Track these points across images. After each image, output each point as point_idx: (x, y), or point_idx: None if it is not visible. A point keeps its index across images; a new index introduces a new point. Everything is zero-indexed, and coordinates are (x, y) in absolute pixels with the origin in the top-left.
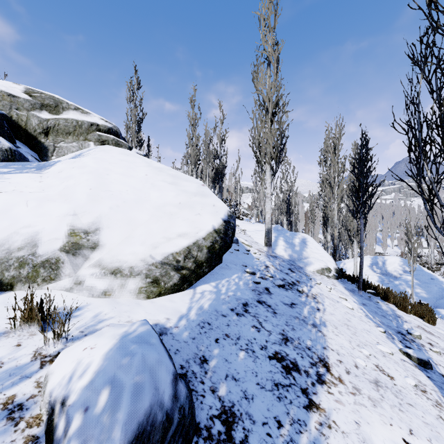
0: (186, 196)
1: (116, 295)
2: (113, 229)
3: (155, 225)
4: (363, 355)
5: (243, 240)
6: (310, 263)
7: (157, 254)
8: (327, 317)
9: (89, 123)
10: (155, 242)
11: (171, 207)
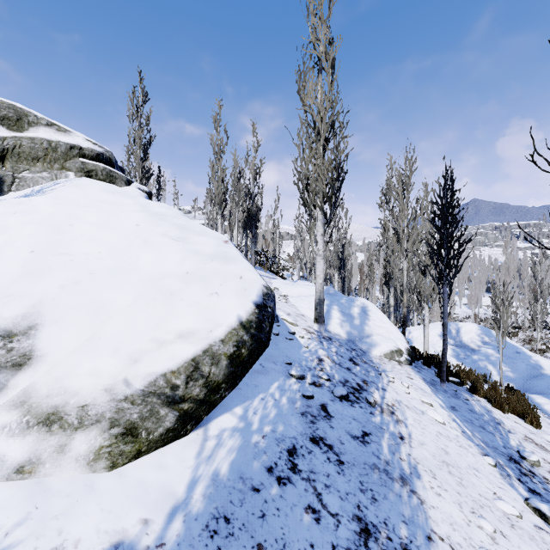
0: (197, 261)
1: (47, 469)
2: (64, 324)
3: (140, 315)
4: (487, 536)
5: (284, 316)
6: (375, 344)
7: (135, 377)
8: (417, 453)
9: (67, 146)
10: (136, 349)
11: (171, 280)
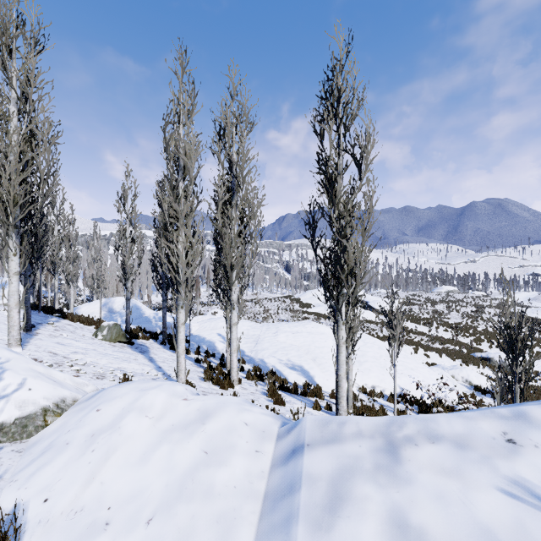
0: None
1: None
2: None
3: None
4: None
5: None
6: None
7: None
8: None
9: None
10: None
11: None
